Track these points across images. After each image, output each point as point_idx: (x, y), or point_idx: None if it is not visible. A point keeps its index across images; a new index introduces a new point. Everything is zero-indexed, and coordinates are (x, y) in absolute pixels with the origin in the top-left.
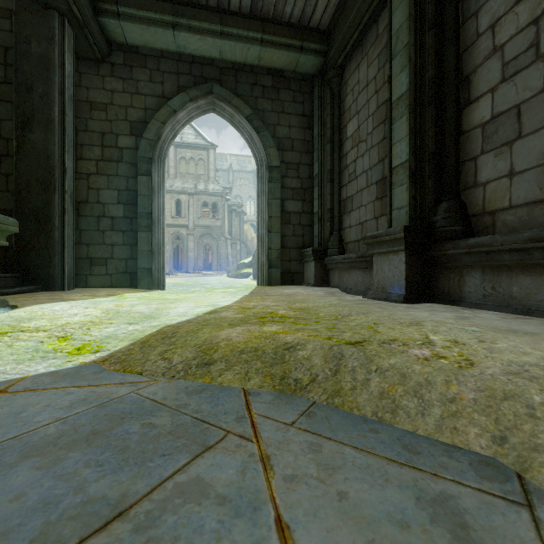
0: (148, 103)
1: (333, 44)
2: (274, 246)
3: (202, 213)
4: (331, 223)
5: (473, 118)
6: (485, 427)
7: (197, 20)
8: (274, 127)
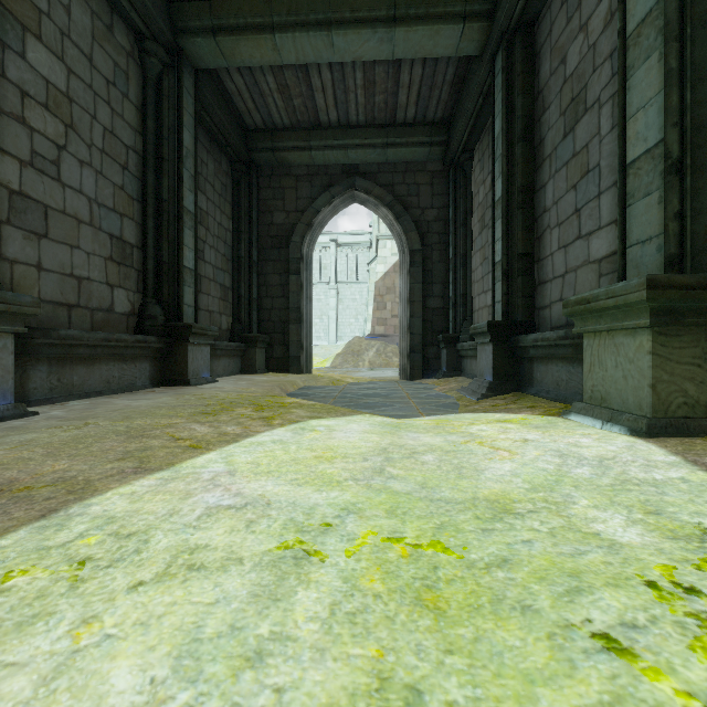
0: None
1: None
2: None
3: None
4: None
5: None
6: None
7: None
8: None
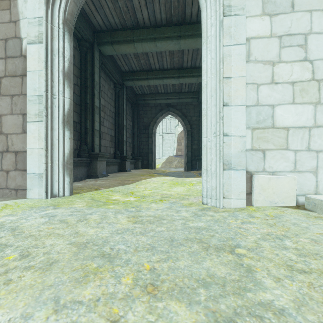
0: None
1: None
2: None
3: None
4: None
5: None
6: None
7: None
8: None
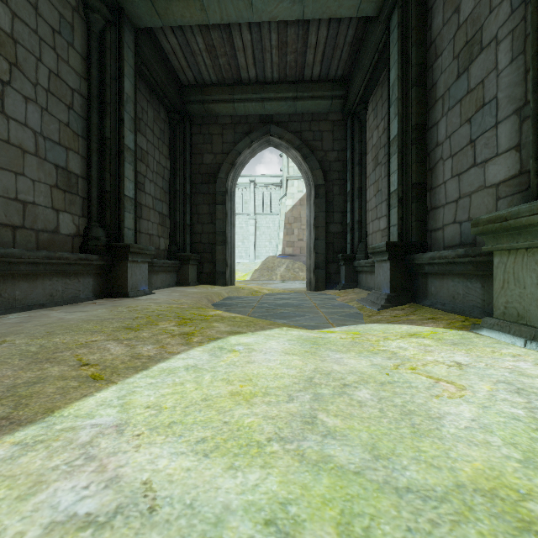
0: None
1: None
2: None
3: None
4: None
5: None
6: None
7: None
8: None
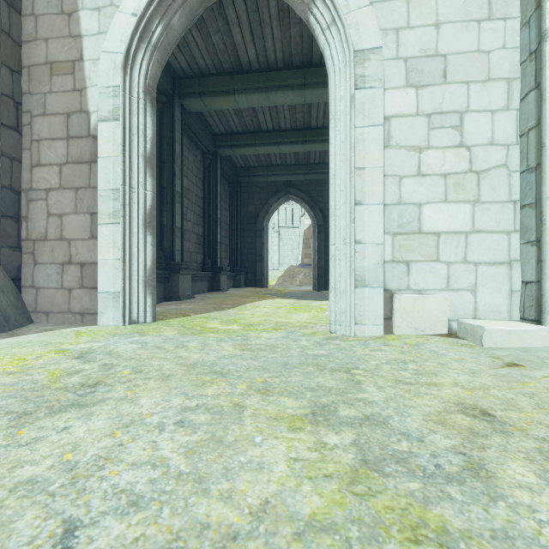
0: None
1: None
2: None
3: None
4: None
5: None
6: None
7: None
8: None
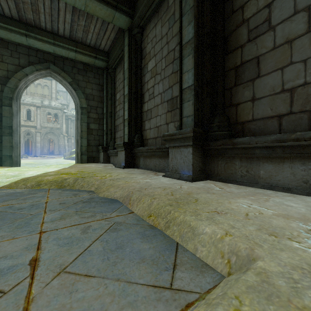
0: (9, 68)
1: (110, 59)
2: (84, 145)
3: (47, 118)
4: (111, 135)
5: (144, 108)
6: (95, 187)
7: (40, 36)
8: (84, 88)
